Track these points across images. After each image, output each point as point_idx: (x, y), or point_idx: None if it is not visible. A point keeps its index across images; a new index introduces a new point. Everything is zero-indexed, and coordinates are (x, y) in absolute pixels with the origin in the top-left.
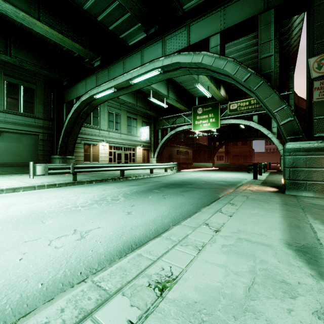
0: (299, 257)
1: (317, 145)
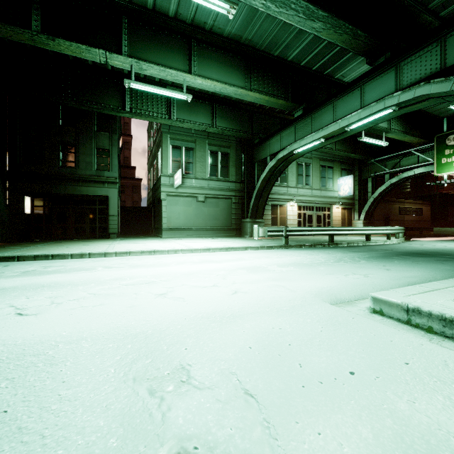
0: None
1: None
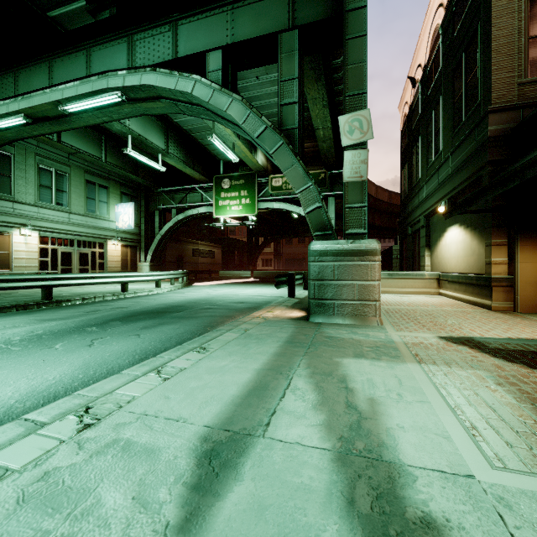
0: (193, 472)
1: (347, 246)
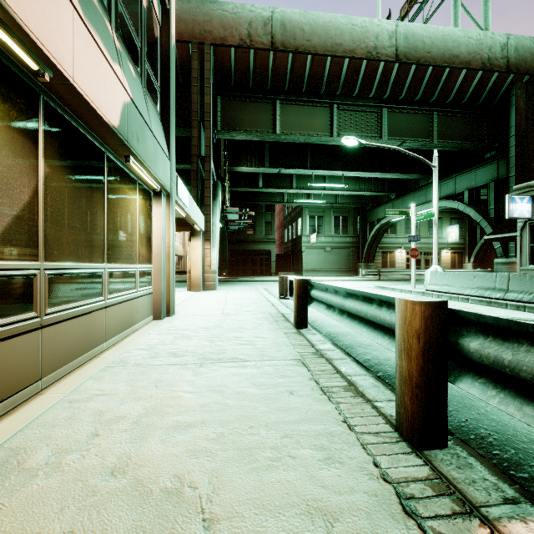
0: None
1: (505, 260)
